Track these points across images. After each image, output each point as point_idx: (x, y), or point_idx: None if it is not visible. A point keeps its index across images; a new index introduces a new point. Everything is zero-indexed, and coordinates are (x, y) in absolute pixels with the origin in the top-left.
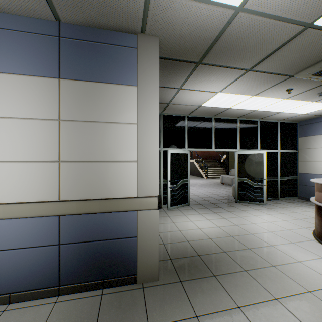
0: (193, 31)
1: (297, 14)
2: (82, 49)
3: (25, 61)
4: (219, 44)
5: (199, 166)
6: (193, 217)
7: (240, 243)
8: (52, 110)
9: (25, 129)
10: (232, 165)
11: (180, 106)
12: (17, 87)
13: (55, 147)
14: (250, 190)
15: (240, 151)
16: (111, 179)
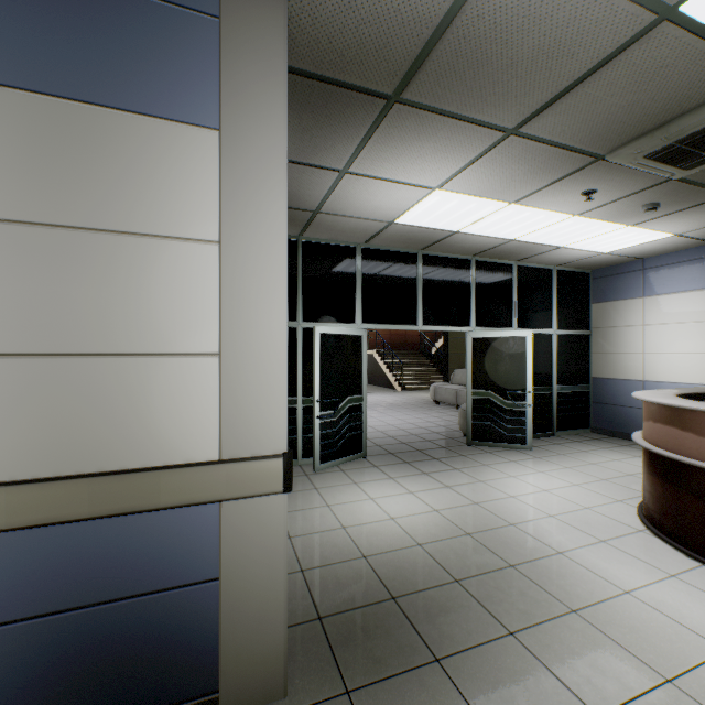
0: None
1: None
2: None
3: None
4: (448, 42)
5: (386, 364)
6: (376, 488)
7: (490, 551)
8: None
9: None
10: (457, 361)
11: (344, 220)
12: None
13: None
14: (498, 418)
15: (477, 331)
16: (134, 411)
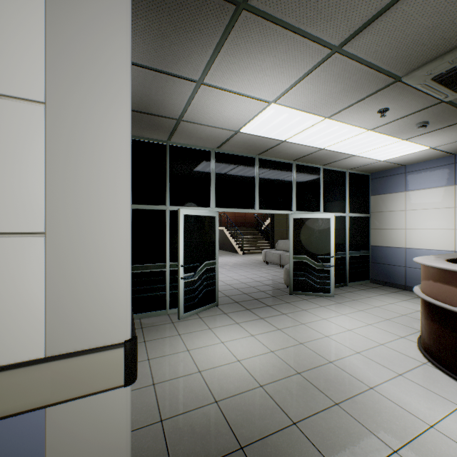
0: None
1: None
2: None
3: None
4: None
5: (232, 236)
6: (225, 333)
7: (318, 390)
8: None
9: None
10: (279, 234)
11: (202, 128)
12: None
13: None
14: (311, 275)
15: (297, 214)
16: None
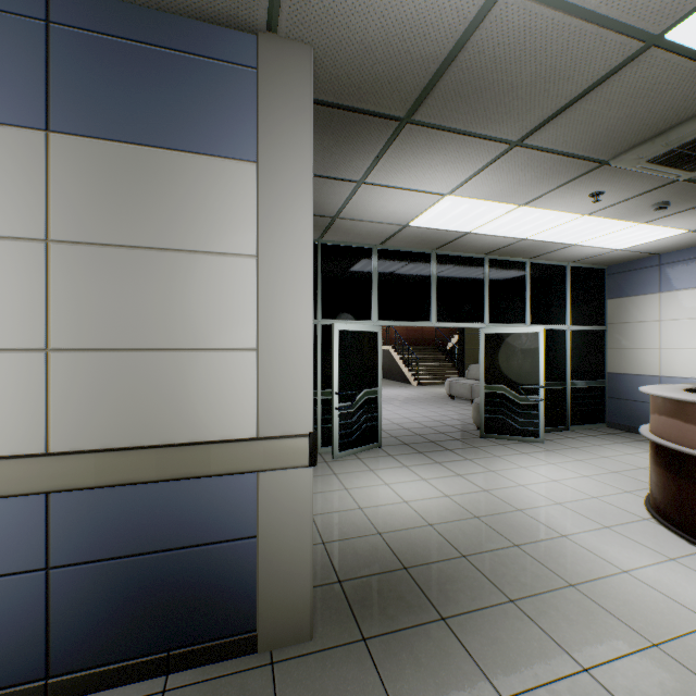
0: (394, 37)
1: (631, 9)
2: (111, 59)
3: None
4: (453, 73)
5: (402, 359)
6: (391, 475)
7: (497, 533)
8: (25, 214)
9: None
10: (472, 357)
11: (361, 224)
12: None
13: (34, 312)
14: (511, 412)
15: (490, 327)
16: (190, 395)
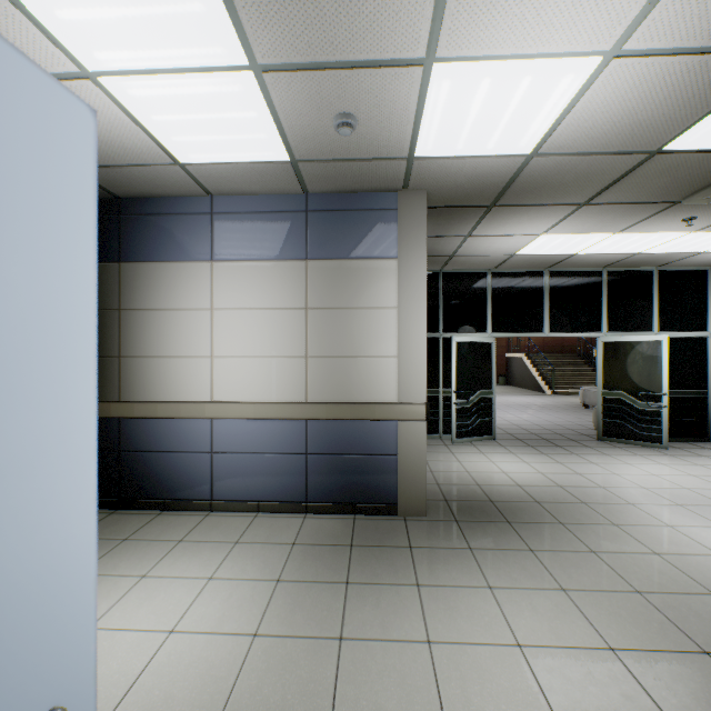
0: (473, 180)
1: (624, 147)
2: (331, 222)
3: (273, 244)
4: (516, 185)
5: (535, 367)
6: (497, 457)
7: (572, 495)
8: (299, 297)
9: (273, 321)
10: None
11: (474, 258)
12: (265, 274)
13: (302, 340)
14: (630, 417)
15: (607, 336)
16: (365, 380)
